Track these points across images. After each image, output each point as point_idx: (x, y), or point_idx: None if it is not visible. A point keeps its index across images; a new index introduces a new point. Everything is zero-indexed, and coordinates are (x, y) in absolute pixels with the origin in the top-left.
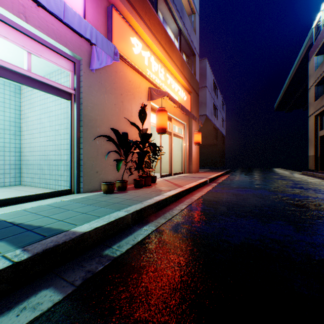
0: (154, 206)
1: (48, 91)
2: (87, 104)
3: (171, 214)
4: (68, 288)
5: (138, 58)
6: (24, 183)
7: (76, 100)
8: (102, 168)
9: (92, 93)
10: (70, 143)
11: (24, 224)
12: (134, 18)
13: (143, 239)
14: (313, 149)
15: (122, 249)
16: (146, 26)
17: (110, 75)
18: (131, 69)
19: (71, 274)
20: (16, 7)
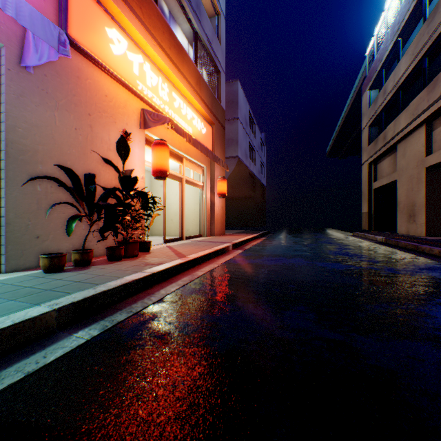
0: (118, 291)
1: None
2: (15, 123)
3: (145, 303)
4: None
5: (122, 62)
6: None
7: None
8: (48, 230)
9: (28, 106)
10: None
11: None
12: None
13: (60, 358)
14: (366, 204)
15: None
16: (134, 15)
17: (65, 81)
18: (109, 77)
19: None
20: None
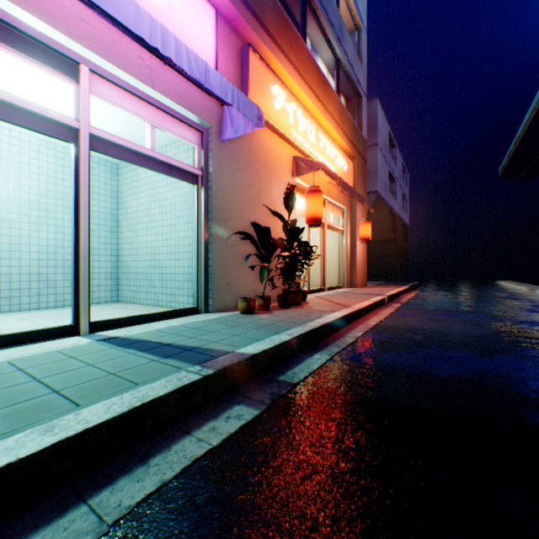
0: (320, 330)
1: (173, 175)
2: (217, 188)
3: (345, 342)
4: (260, 405)
5: (281, 115)
6: (123, 298)
7: (203, 184)
8: (234, 278)
9: (223, 173)
10: (196, 244)
11: (175, 344)
12: (276, 57)
13: (319, 368)
14: None
15: (299, 376)
16: (291, 66)
17: (243, 145)
18: (270, 132)
19: (255, 395)
20: (143, 72)
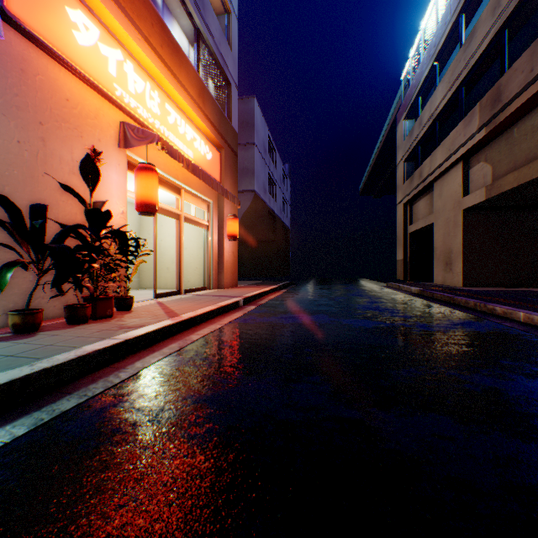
0: (69, 368)
1: None
2: None
3: (109, 382)
4: None
5: (91, 56)
6: None
7: None
8: None
9: None
10: None
11: None
12: None
13: None
14: (401, 250)
15: None
16: None
17: (2, 74)
18: (72, 75)
19: None
20: None
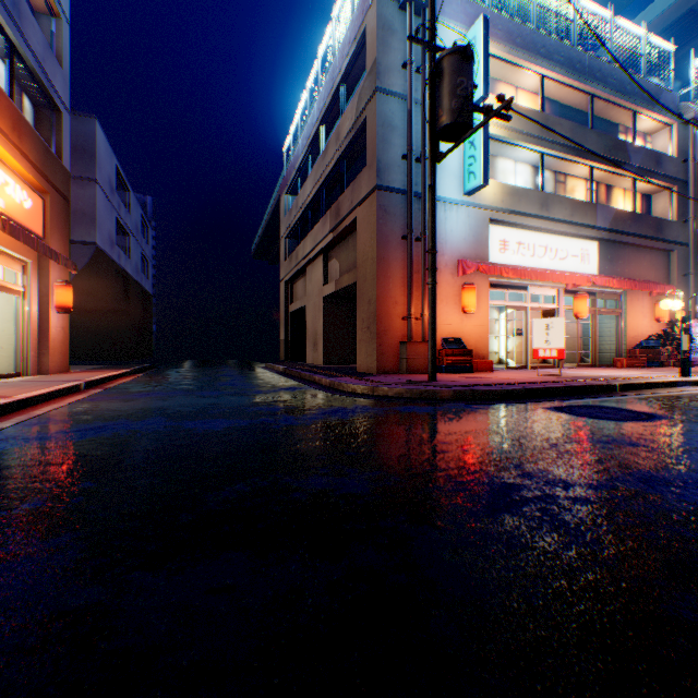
0: None
1: None
2: None
3: None
4: None
5: None
6: None
7: None
8: None
9: None
10: None
11: None
12: None
13: None
14: (284, 330)
15: None
16: None
17: None
18: None
19: None
20: None
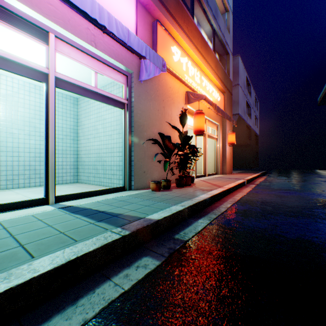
0: (202, 203)
1: (109, 103)
2: (137, 111)
3: (219, 211)
4: (161, 258)
5: (178, 65)
6: (80, 180)
7: (128, 109)
8: (147, 168)
9: (141, 101)
10: (124, 146)
11: (107, 211)
12: (174, 28)
13: (202, 229)
14: None
15: (189, 236)
16: (184, 34)
17: (154, 84)
18: (171, 76)
19: (157, 249)
20: (89, 37)
